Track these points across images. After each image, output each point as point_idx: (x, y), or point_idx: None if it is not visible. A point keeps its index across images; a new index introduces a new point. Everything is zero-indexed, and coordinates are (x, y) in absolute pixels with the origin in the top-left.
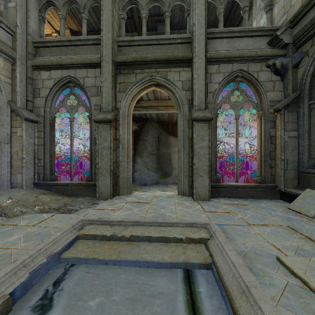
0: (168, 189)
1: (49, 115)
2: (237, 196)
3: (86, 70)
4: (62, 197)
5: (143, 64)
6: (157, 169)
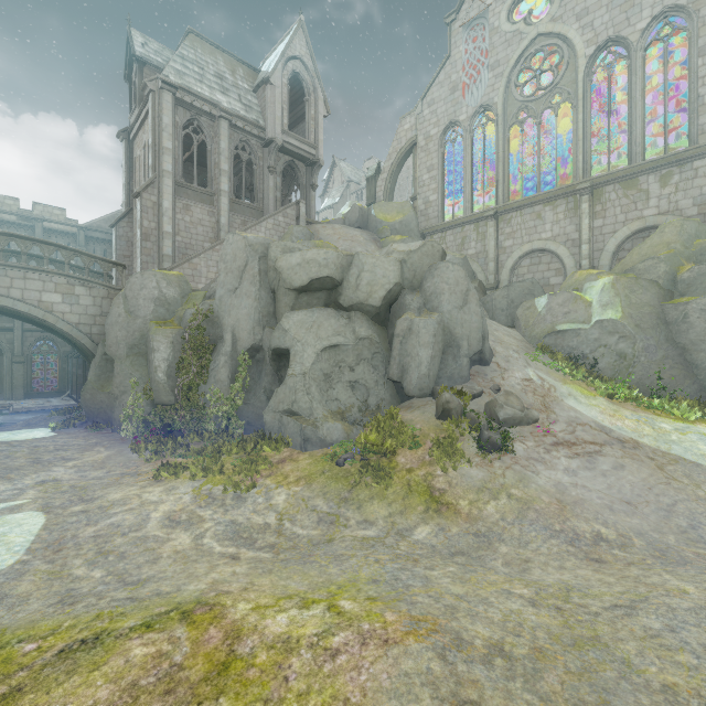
0: None
1: None
2: (44, 397)
3: None
4: None
5: None
6: None
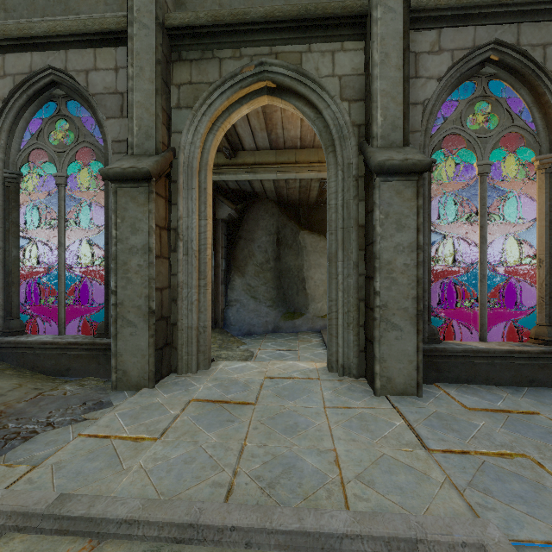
0: (299, 345)
1: (4, 170)
2: (491, 378)
3: (93, 52)
4: (22, 380)
5: (240, 34)
6: (275, 301)
